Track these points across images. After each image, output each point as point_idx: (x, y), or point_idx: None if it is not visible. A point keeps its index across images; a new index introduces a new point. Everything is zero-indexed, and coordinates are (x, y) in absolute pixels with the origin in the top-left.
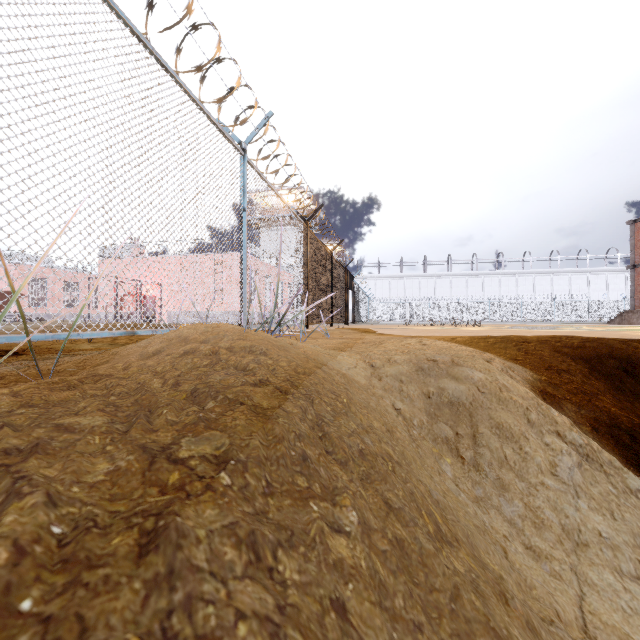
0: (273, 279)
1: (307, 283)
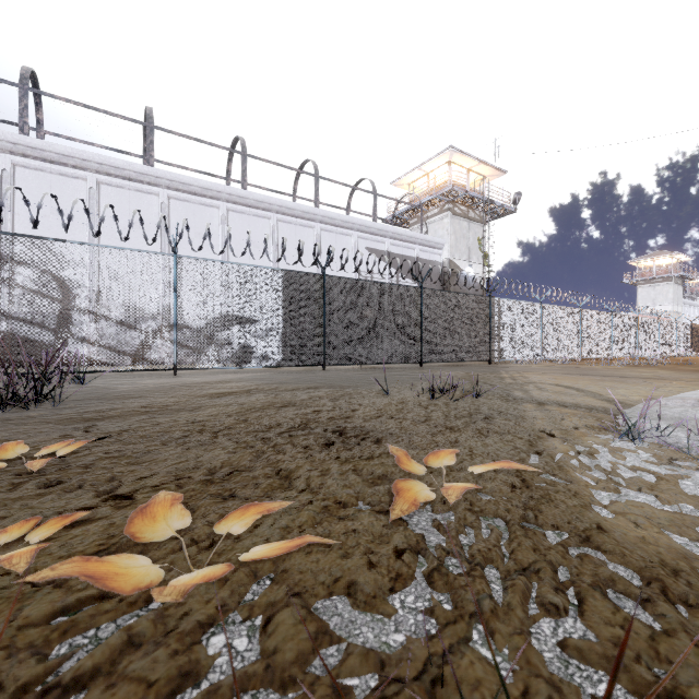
0: (681, 344)
1: (691, 342)
